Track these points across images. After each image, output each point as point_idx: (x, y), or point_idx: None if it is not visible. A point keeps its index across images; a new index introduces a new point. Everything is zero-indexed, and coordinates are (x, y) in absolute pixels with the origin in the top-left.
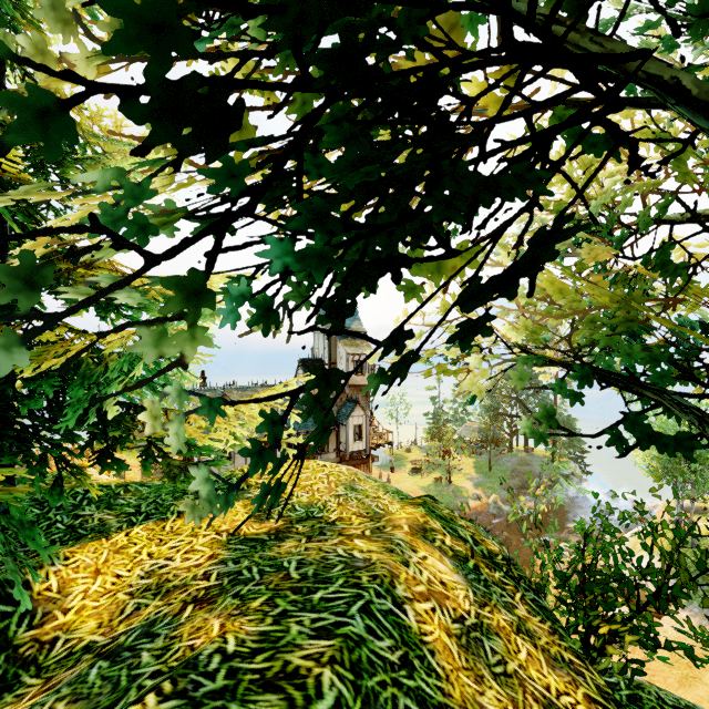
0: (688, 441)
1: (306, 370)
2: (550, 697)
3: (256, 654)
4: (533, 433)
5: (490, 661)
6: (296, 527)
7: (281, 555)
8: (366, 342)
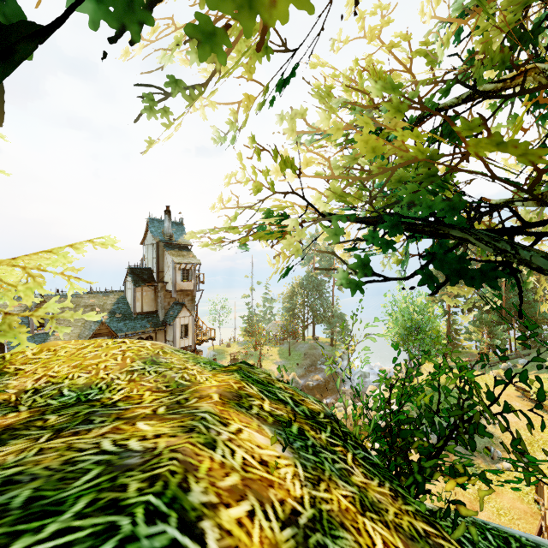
0: (492, 273)
1: (134, 277)
2: None
3: None
4: (348, 285)
5: None
6: (45, 419)
7: None
8: (191, 254)
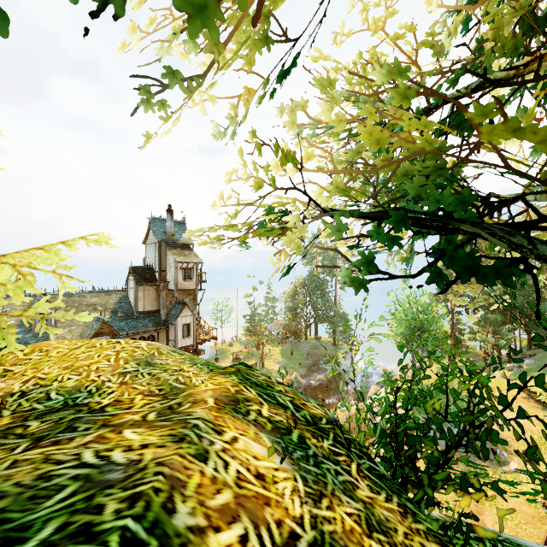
0: (506, 269)
1: (136, 277)
2: None
3: None
4: (352, 283)
5: None
6: (26, 426)
7: None
8: (193, 253)
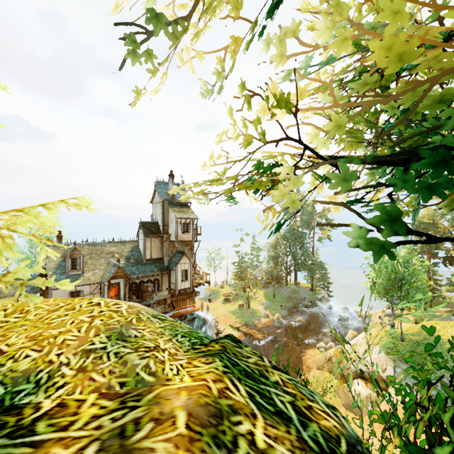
0: None
1: (145, 230)
2: None
3: None
4: (369, 245)
5: None
6: None
7: None
8: (190, 210)
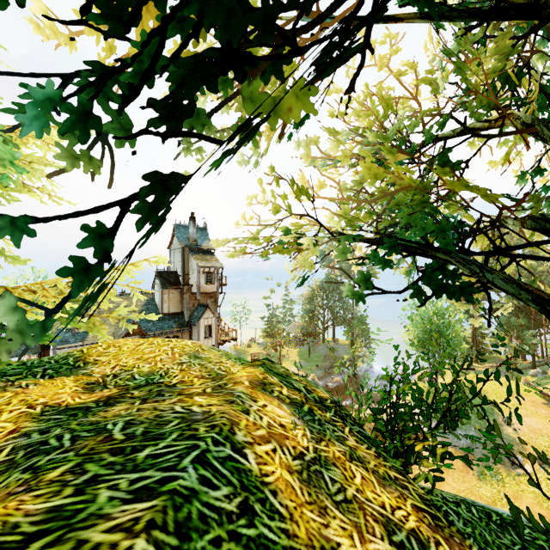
0: (469, 289)
1: (162, 280)
2: (386, 514)
3: (32, 540)
4: (353, 297)
5: (331, 491)
6: (131, 393)
7: (107, 419)
8: (214, 258)
